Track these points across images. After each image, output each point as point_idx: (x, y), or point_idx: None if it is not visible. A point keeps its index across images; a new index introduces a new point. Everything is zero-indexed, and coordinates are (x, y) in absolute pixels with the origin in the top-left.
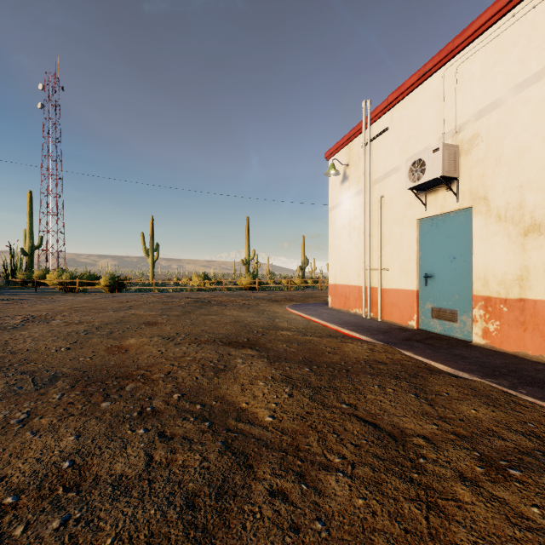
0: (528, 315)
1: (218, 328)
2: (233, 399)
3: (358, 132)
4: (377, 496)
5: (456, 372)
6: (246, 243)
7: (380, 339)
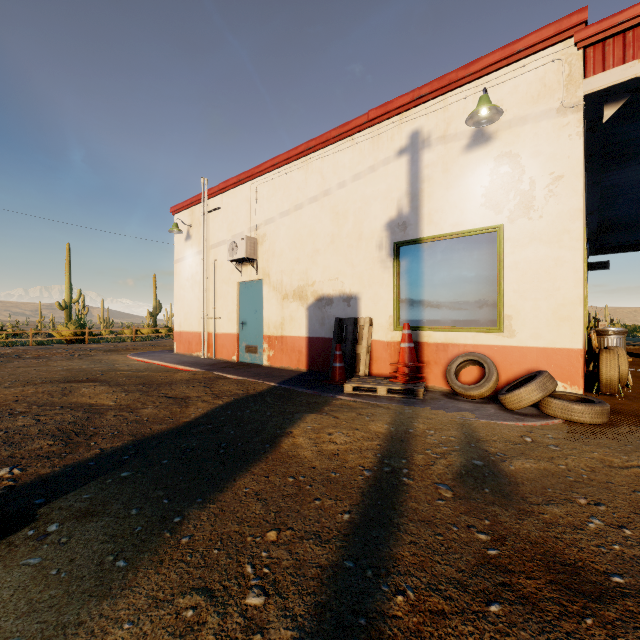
0: (284, 345)
1: (50, 374)
2: (85, 402)
3: (199, 201)
4: (164, 409)
5: (238, 377)
6: (66, 279)
7: (205, 368)
